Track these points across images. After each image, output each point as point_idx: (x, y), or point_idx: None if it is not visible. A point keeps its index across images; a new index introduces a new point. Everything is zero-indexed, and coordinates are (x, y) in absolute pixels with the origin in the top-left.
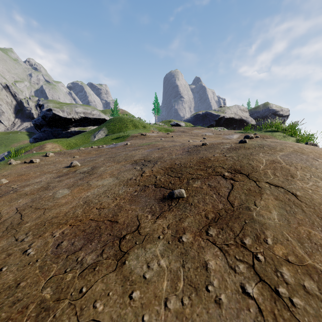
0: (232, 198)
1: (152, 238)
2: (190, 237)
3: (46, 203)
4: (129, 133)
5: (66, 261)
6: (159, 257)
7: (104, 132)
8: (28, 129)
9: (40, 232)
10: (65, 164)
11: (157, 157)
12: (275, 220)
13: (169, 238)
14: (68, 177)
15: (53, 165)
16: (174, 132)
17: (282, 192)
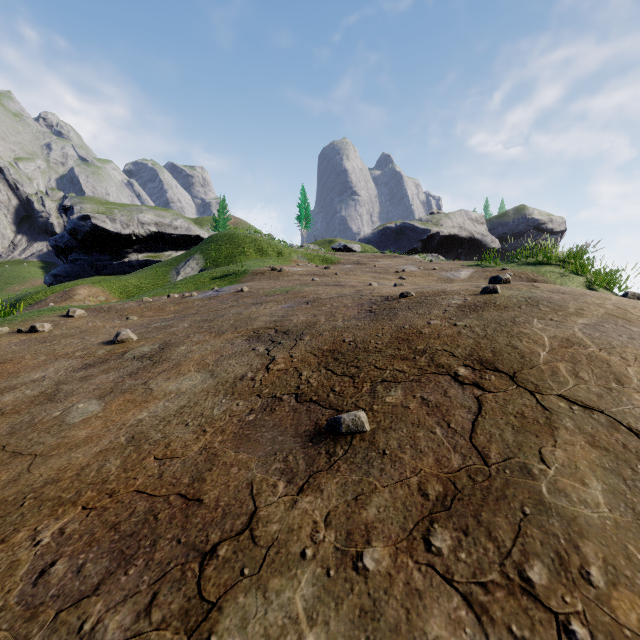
0: (482, 440)
1: (286, 557)
2: (384, 555)
3: (41, 439)
4: (248, 266)
5: (50, 632)
6: (303, 625)
7: (198, 263)
8: (44, 255)
9: (6, 527)
10: (104, 336)
11: (303, 324)
12: (600, 507)
13: (329, 558)
14: (105, 370)
15: (79, 337)
16: (339, 263)
17: (603, 426)
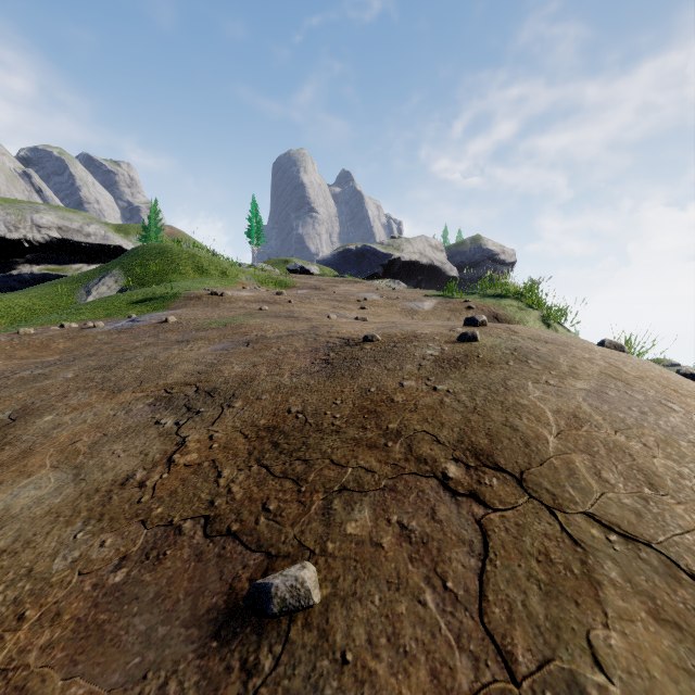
0: (499, 618)
1: None
2: None
3: None
4: (181, 288)
5: None
6: None
7: (117, 280)
8: None
9: None
10: None
11: (236, 379)
12: None
13: None
14: None
15: None
16: (295, 287)
17: (659, 574)
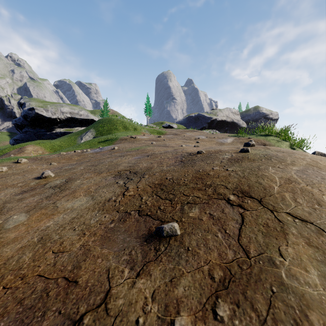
0: (245, 241)
1: (126, 324)
2: (188, 322)
3: None
4: (118, 136)
5: None
6: None
7: (92, 133)
8: (10, 129)
9: None
10: (36, 174)
11: (145, 168)
12: (317, 287)
13: (153, 325)
14: (33, 194)
15: (22, 175)
16: (166, 134)
17: (313, 232)
